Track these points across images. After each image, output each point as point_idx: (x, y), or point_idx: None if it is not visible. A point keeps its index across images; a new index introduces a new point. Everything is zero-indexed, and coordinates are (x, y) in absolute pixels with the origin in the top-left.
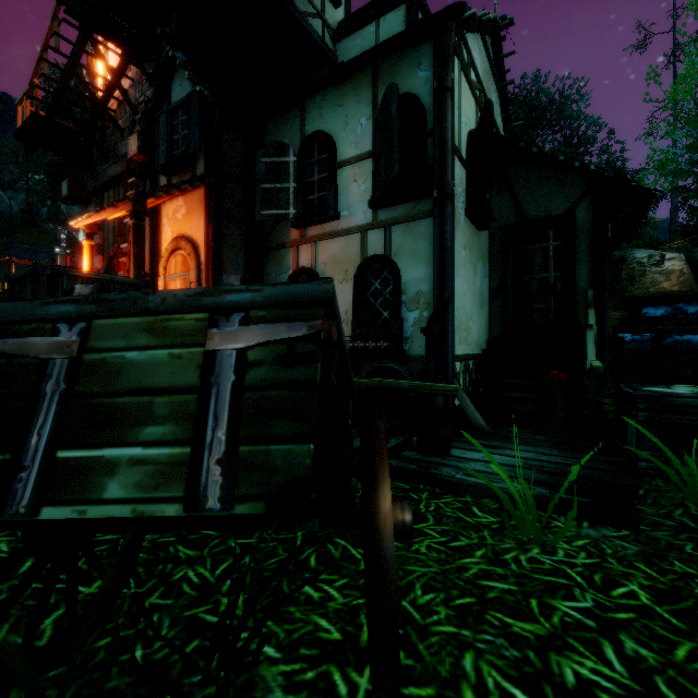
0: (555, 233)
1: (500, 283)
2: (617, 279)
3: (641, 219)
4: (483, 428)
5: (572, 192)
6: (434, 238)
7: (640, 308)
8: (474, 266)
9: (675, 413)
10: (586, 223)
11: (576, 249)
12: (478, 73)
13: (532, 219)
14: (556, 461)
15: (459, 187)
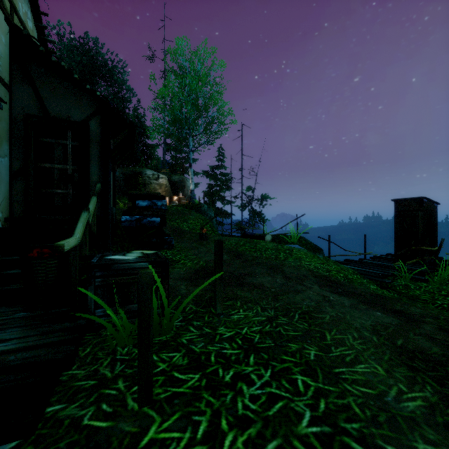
0: (73, 135)
1: (22, 165)
2: (137, 184)
3: (134, 144)
4: None
5: (87, 108)
6: None
7: (136, 200)
8: None
9: (120, 276)
10: (97, 134)
11: (90, 151)
12: None
13: (53, 117)
14: (5, 350)
15: None
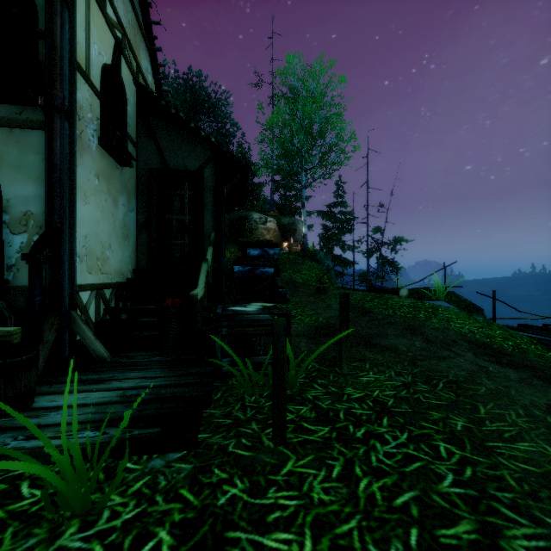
0: (190, 185)
1: (146, 218)
2: (244, 230)
3: (246, 188)
4: (105, 358)
5: (201, 155)
6: (46, 154)
7: (247, 249)
8: (115, 198)
9: (244, 327)
10: (211, 181)
11: (204, 200)
12: (118, 15)
13: (172, 169)
14: (156, 385)
15: (89, 112)
